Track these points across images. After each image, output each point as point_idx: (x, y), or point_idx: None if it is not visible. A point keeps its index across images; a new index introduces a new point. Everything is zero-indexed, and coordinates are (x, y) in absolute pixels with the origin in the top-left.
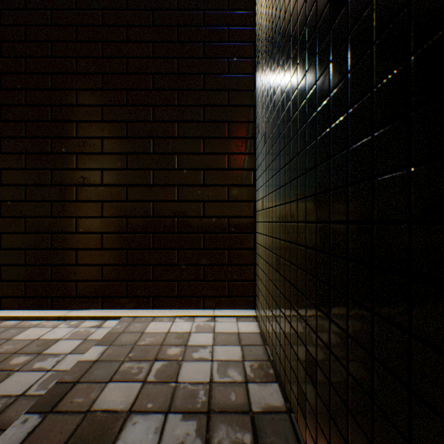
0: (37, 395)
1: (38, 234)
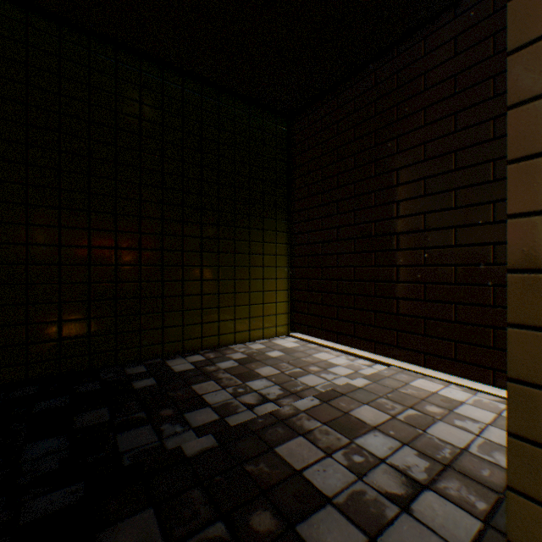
0: (319, 390)
1: (328, 280)
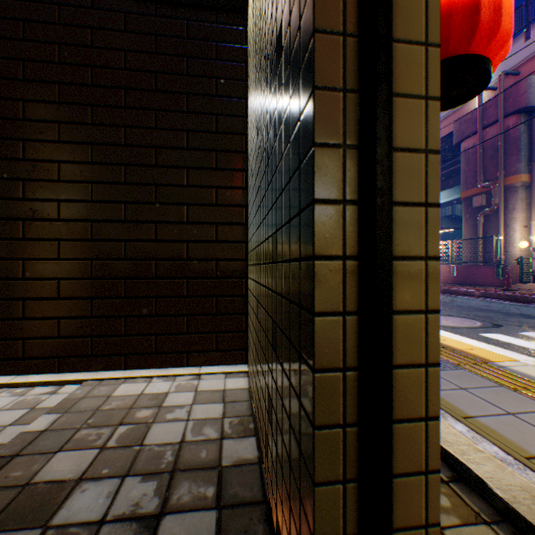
0: None
1: None
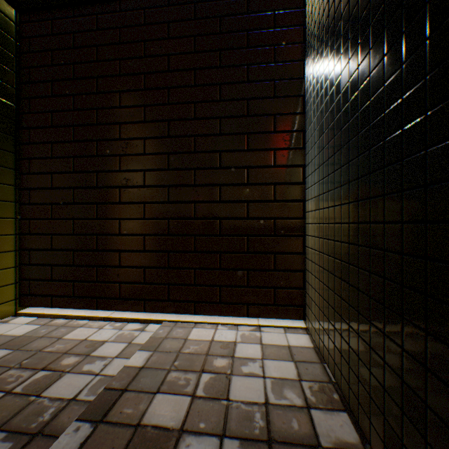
0: (87, 401)
1: (85, 235)
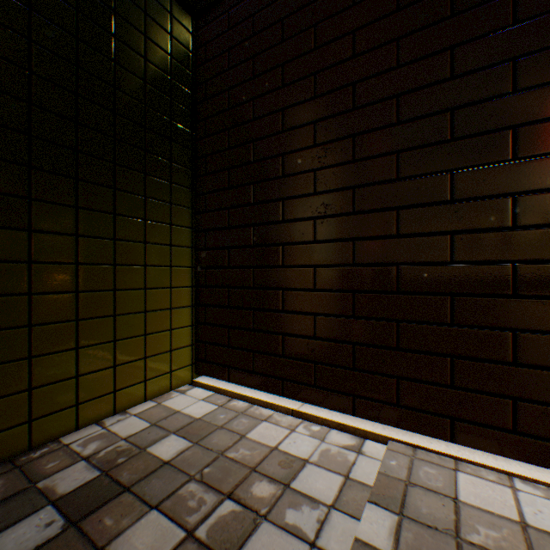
0: None
1: (266, 289)
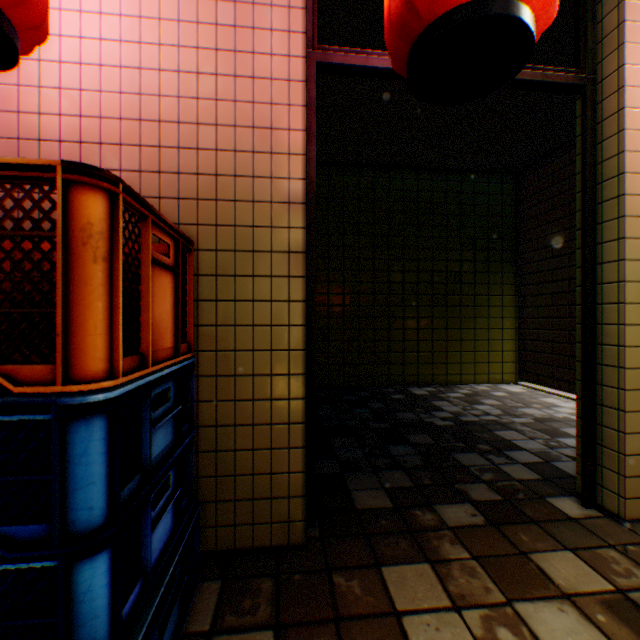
0: (535, 416)
1: (558, 331)
